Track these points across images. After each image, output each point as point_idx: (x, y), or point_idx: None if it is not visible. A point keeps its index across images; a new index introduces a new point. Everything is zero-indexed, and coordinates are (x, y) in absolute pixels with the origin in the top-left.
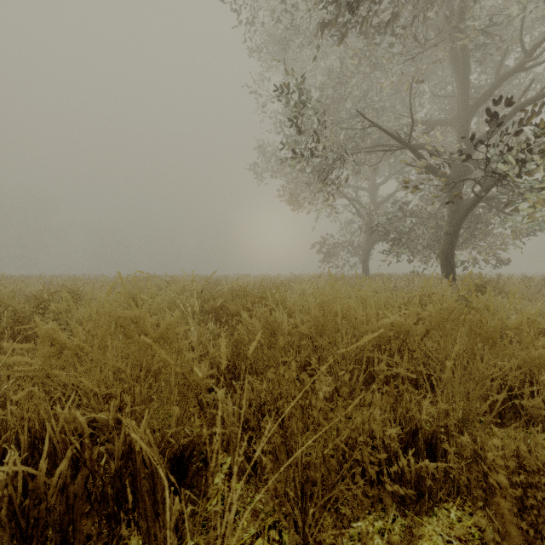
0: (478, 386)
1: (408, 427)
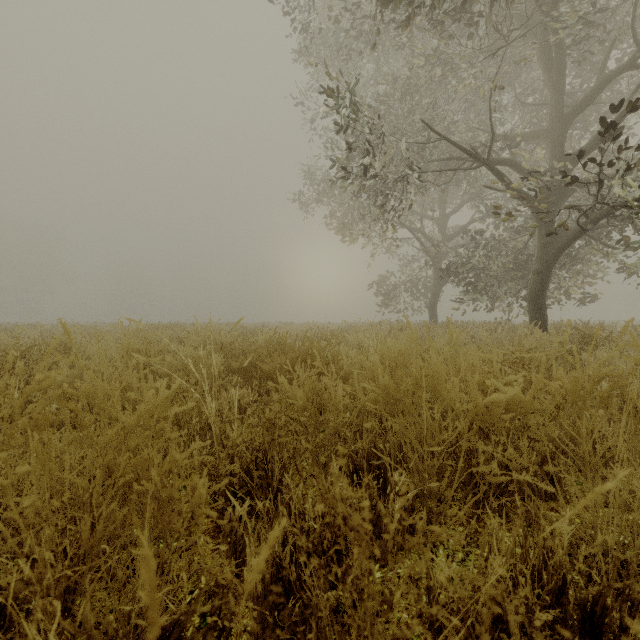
0: None
1: (552, 584)
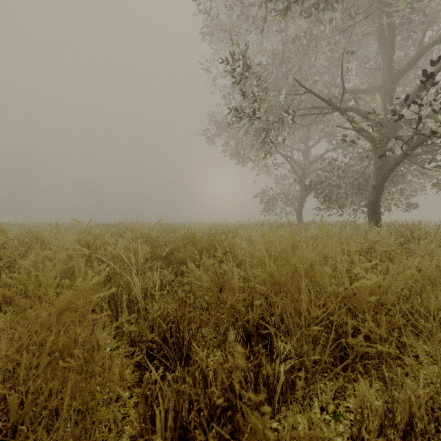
0: None
1: None
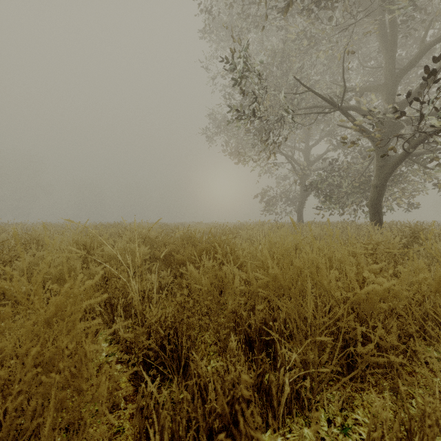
0: None
1: None
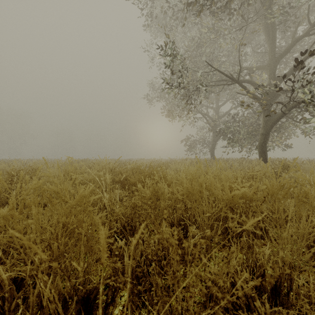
0: (304, 238)
1: (258, 273)
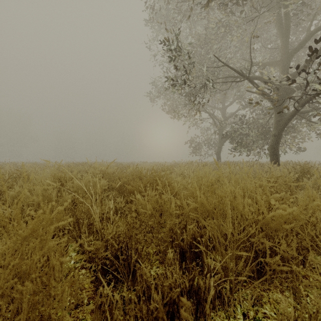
0: None
1: None
